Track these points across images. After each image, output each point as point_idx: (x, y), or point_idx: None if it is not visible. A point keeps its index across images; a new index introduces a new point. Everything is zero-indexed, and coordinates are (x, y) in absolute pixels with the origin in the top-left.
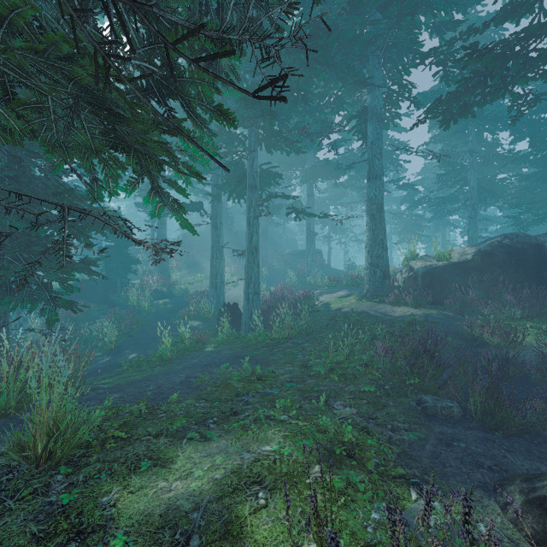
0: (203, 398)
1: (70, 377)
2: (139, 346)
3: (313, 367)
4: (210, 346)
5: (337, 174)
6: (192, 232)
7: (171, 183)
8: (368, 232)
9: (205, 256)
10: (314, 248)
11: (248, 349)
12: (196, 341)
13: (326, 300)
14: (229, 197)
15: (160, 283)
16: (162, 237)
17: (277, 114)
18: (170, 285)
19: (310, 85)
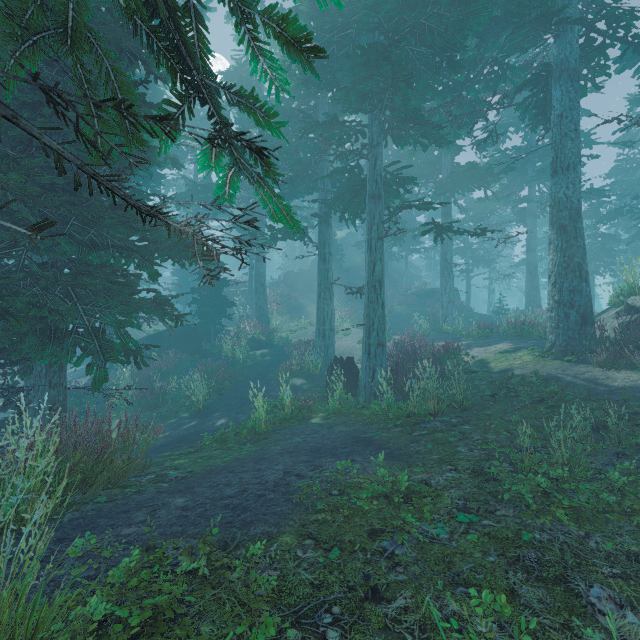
0: (311, 535)
1: (125, 462)
2: (231, 408)
3: (502, 481)
4: (318, 416)
5: (486, 182)
6: (291, 229)
7: (243, 102)
8: (554, 253)
9: (310, 299)
10: (451, 284)
11: (372, 426)
12: (298, 408)
13: (479, 356)
14: (341, 216)
15: (257, 330)
16: (261, 275)
17: (412, 87)
18: (269, 333)
19: (464, 33)
